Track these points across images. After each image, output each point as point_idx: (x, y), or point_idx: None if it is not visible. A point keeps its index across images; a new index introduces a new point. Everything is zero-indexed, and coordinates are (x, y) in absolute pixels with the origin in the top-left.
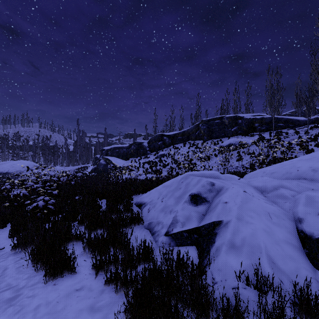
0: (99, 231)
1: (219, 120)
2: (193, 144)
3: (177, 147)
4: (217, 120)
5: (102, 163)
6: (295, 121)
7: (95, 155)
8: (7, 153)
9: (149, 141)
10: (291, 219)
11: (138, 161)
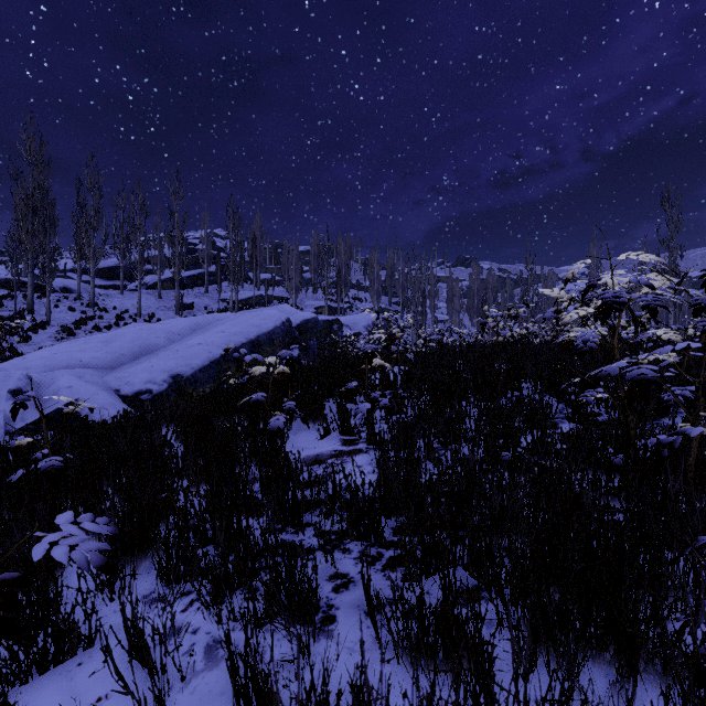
0: None
1: None
2: None
3: None
4: None
5: None
6: None
7: None
8: None
9: None
10: (111, 392)
11: None
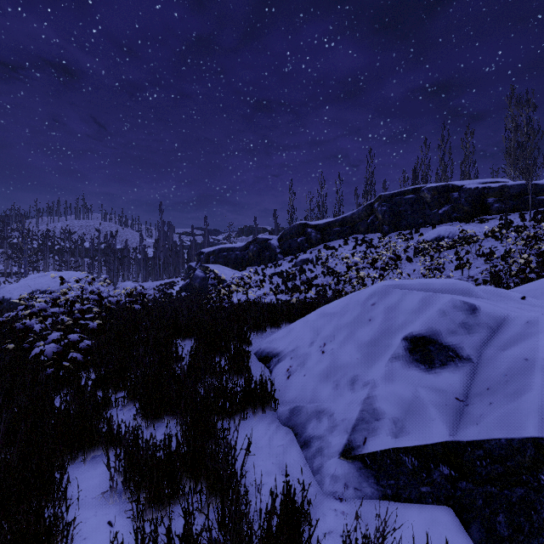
0: (170, 421)
1: (413, 195)
2: (362, 241)
3: (332, 247)
4: (409, 194)
5: (199, 275)
6: None
7: (189, 263)
8: (52, 261)
9: (281, 237)
10: None
11: (261, 272)
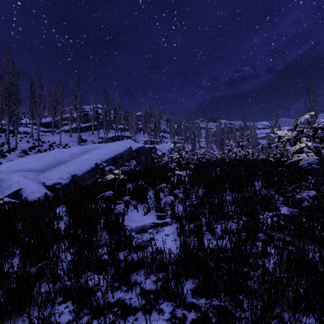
0: None
1: None
2: None
3: None
4: None
5: None
6: None
7: None
8: None
9: None
10: (40, 184)
11: None
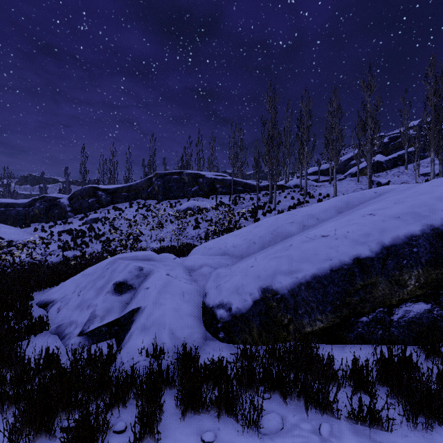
0: None
1: (178, 176)
2: (143, 205)
3: (119, 208)
4: (175, 175)
5: None
6: (252, 186)
7: None
8: None
9: (72, 197)
10: (201, 294)
11: (49, 229)
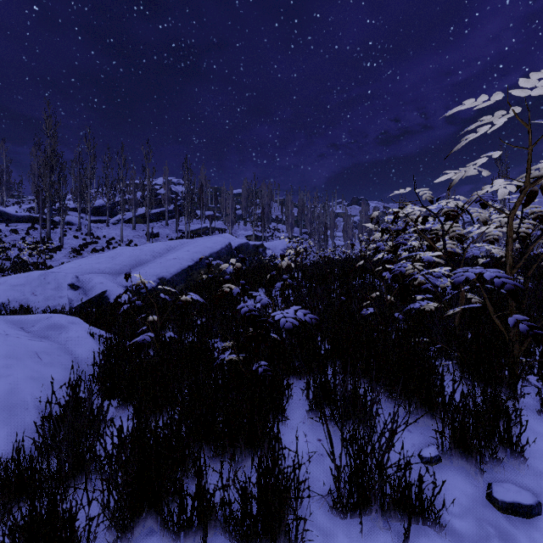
0: None
1: None
2: None
3: None
4: None
5: None
6: (4, 214)
7: None
8: None
9: None
10: (123, 287)
11: None
